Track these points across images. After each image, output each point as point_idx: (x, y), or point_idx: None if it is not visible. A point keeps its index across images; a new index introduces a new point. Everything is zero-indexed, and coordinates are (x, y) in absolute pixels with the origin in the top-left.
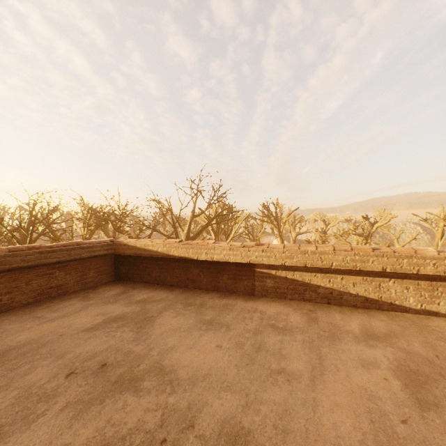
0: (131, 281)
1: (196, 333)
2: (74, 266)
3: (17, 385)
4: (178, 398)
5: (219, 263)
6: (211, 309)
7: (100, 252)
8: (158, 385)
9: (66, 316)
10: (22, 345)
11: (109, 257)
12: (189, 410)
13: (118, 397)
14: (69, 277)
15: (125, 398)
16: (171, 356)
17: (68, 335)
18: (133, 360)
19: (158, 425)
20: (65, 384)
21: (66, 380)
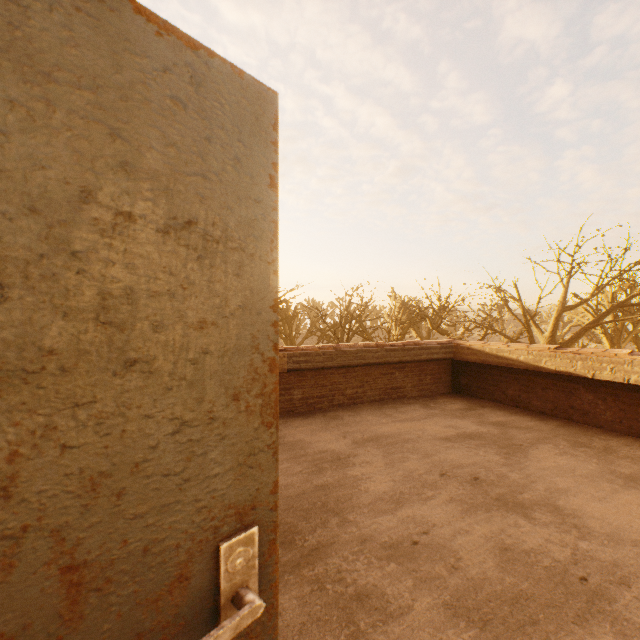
0: (474, 396)
1: (605, 485)
2: (410, 369)
3: (398, 466)
4: (593, 547)
5: (639, 389)
6: (628, 461)
7: (437, 355)
8: (556, 523)
9: (414, 419)
10: (387, 436)
11: (445, 362)
12: (616, 567)
13: (504, 514)
14: (406, 380)
15: (515, 519)
16: (567, 499)
17: (424, 439)
18: (510, 485)
19: (569, 561)
20: (441, 481)
21: (441, 478)
